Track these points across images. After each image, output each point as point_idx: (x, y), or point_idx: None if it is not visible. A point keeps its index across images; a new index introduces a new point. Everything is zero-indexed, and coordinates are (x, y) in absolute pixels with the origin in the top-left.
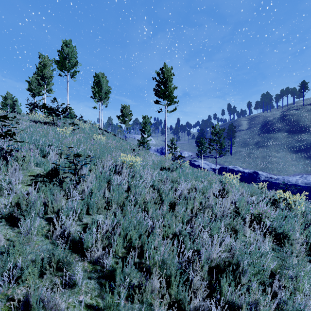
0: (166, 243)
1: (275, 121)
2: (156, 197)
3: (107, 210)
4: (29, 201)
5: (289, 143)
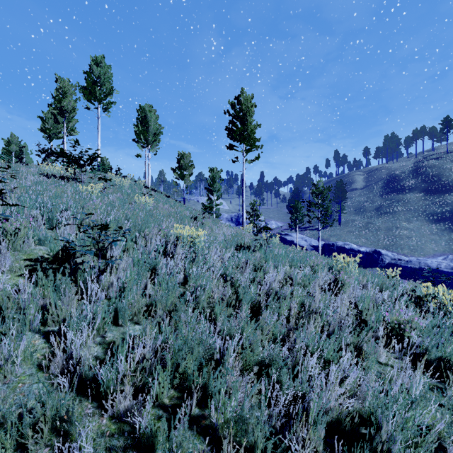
0: (247, 383)
1: (405, 176)
2: (229, 295)
3: (149, 316)
4: (18, 303)
5: (427, 208)
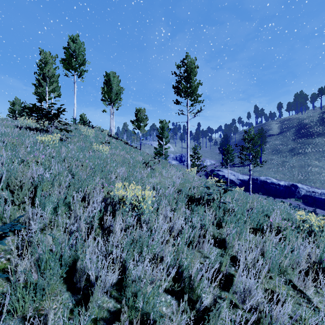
0: None
1: (313, 124)
2: None
3: None
4: None
5: None
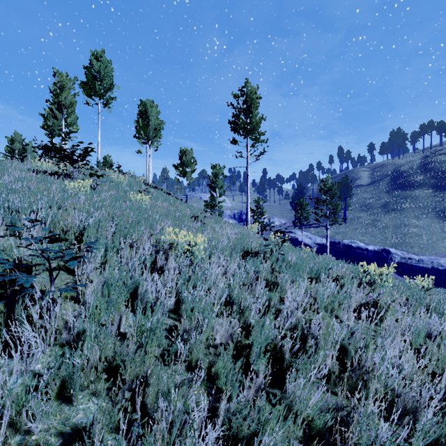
0: None
1: (412, 172)
2: (237, 335)
3: (116, 378)
4: None
5: (437, 204)
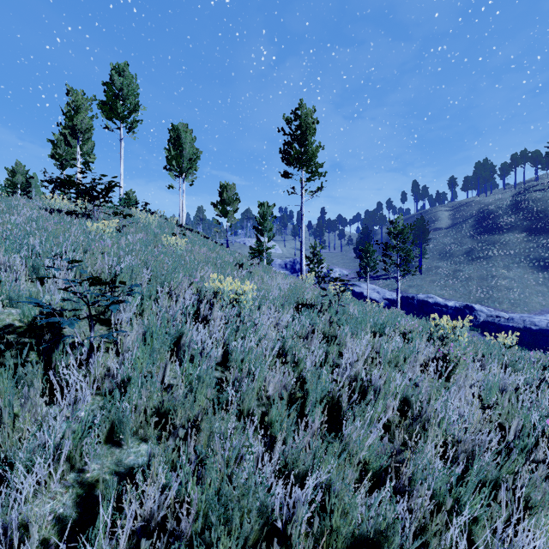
0: None
1: (502, 212)
2: (291, 386)
3: (165, 426)
4: None
5: (531, 251)
